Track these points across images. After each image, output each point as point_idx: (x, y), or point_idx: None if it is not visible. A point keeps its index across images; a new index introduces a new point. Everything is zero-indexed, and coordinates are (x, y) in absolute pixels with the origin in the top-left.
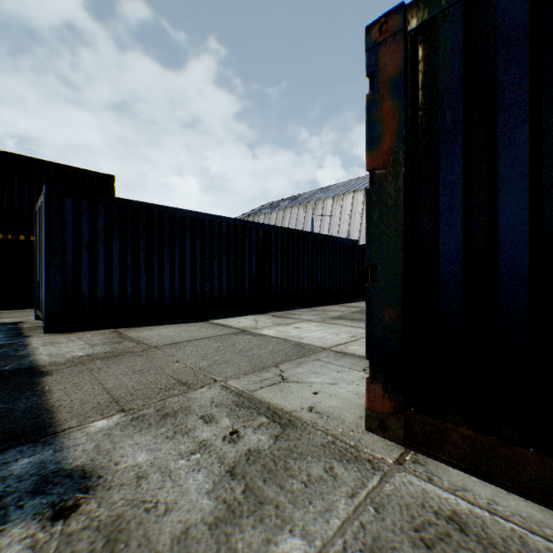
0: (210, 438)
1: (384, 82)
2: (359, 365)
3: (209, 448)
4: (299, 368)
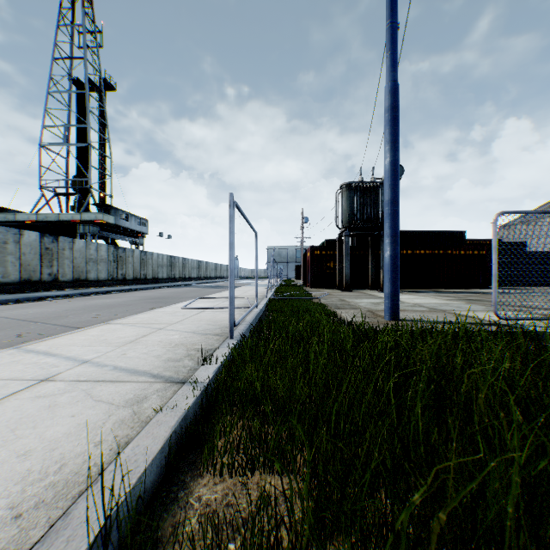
0: None
1: None
2: None
3: None
4: None
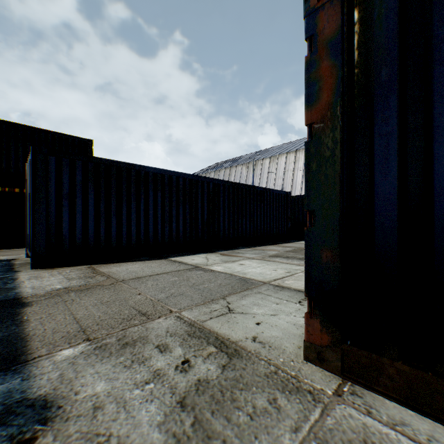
0: (164, 367)
1: (321, 44)
2: (295, 298)
3: (162, 378)
4: (243, 300)
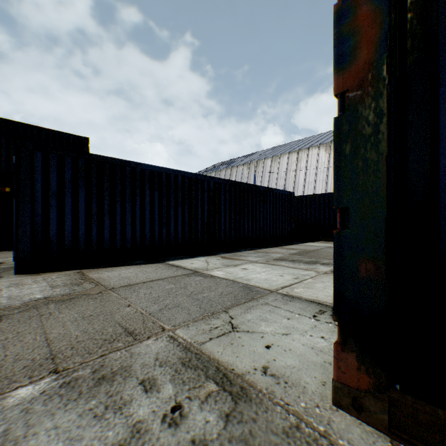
0: (147, 418)
1: None
2: (308, 311)
3: (143, 437)
4: (248, 314)
